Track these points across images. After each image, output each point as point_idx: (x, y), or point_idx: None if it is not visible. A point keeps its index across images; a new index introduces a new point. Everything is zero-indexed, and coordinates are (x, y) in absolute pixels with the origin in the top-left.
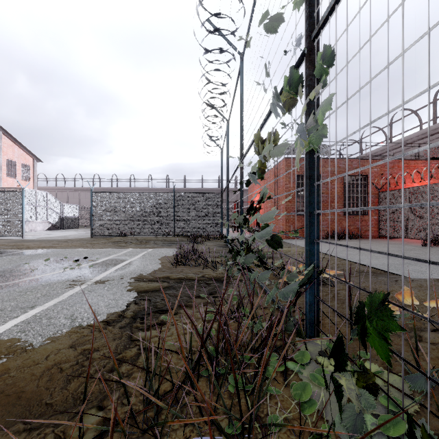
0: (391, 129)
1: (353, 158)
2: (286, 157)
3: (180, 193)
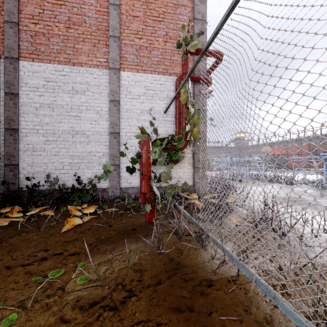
0: (321, 129)
1: (325, 144)
2: (307, 143)
3: (275, 155)
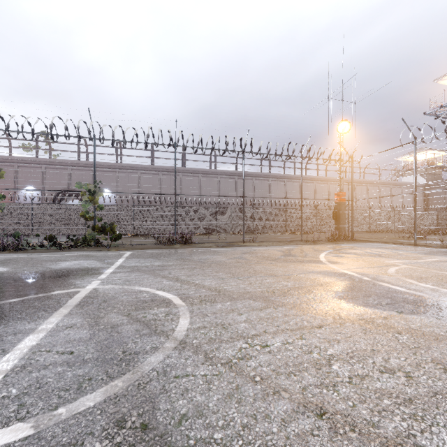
0: None
1: None
2: None
3: None
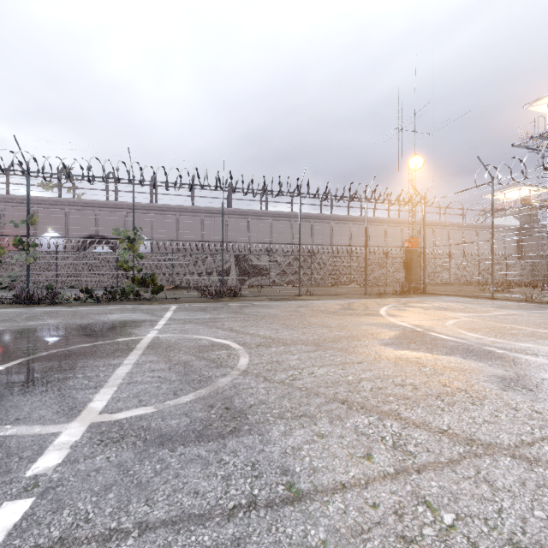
0: None
1: None
2: None
3: None
